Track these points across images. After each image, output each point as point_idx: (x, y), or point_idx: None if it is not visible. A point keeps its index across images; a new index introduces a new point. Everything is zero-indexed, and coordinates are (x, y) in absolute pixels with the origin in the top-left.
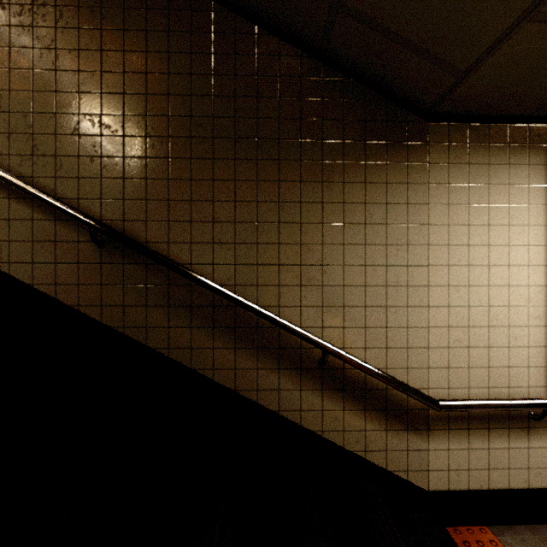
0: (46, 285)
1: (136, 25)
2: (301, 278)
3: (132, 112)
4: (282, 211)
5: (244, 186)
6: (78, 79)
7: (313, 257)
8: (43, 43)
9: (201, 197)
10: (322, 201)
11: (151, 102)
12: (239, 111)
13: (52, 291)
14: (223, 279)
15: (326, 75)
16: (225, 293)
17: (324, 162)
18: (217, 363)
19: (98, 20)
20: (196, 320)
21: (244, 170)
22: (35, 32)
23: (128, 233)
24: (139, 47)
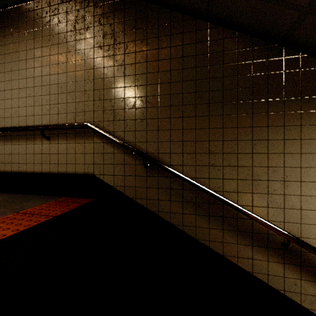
0: (120, 186)
1: (164, 45)
2: (268, 189)
3: (162, 93)
4: (254, 146)
5: (228, 131)
6: (135, 79)
7: (277, 175)
8: (118, 63)
9: (201, 139)
10: (284, 138)
11: (173, 86)
12: (225, 86)
13: (123, 190)
14: (215, 188)
15: (286, 55)
16: (220, 198)
17: (285, 113)
18: (211, 237)
19: (145, 46)
20: (198, 211)
21: (229, 121)
22: (115, 58)
23: (160, 160)
24: (166, 57)
